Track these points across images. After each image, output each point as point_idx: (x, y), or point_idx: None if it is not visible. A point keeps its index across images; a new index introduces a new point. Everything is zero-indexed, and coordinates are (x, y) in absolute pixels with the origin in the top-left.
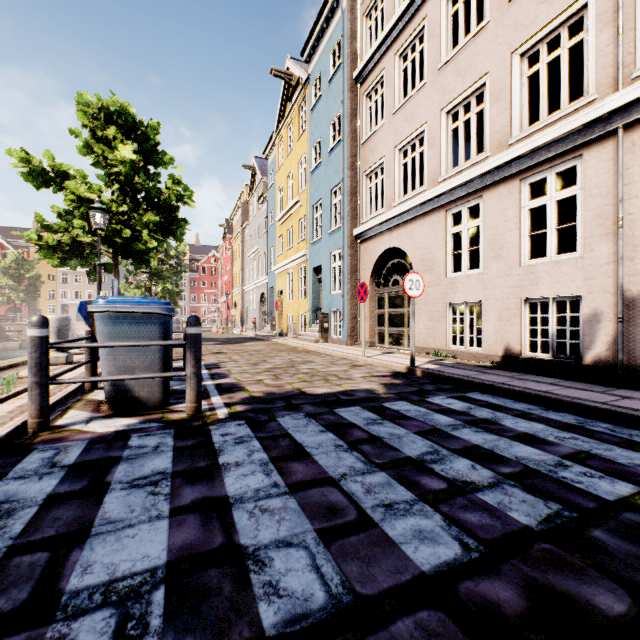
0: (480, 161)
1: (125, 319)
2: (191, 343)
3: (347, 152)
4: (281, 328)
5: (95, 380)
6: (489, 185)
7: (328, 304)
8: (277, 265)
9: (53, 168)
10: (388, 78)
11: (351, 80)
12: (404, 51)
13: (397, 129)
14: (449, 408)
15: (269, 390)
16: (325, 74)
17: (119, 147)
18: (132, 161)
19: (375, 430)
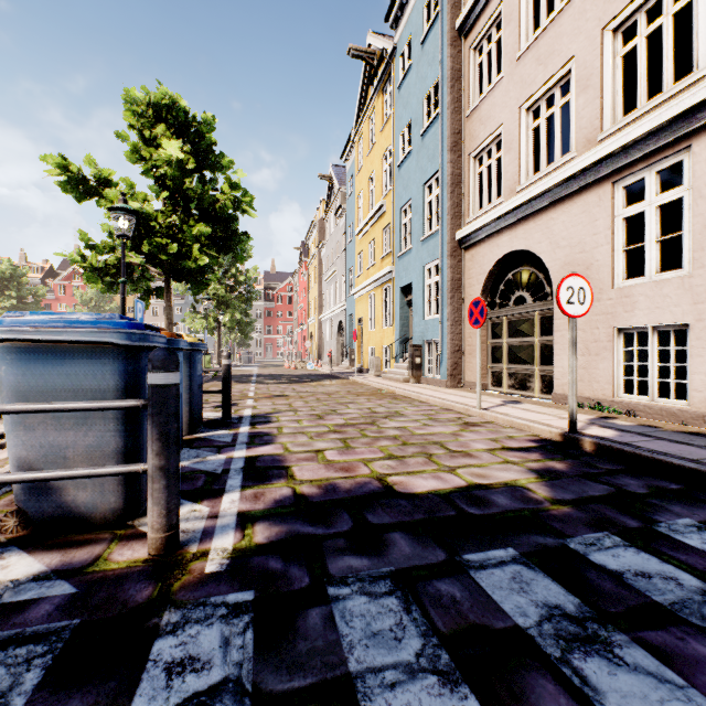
0: (685, 88)
1: (47, 355)
2: (153, 405)
3: (447, 128)
4: (361, 363)
5: None
6: None
7: (420, 333)
8: (356, 287)
9: (95, 176)
10: (508, 12)
11: (453, 31)
12: None
13: (523, 80)
14: None
15: (329, 478)
16: (416, 35)
17: (163, 143)
18: (179, 160)
19: (610, 695)
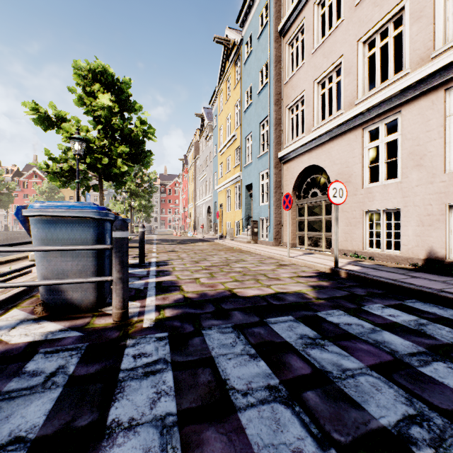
0: (399, 79)
1: (58, 223)
2: (116, 247)
3: (273, 91)
4: (222, 232)
5: (16, 285)
6: (409, 100)
7: (257, 213)
8: (219, 185)
9: (55, 115)
10: (308, 25)
11: (276, 33)
12: None
13: (316, 66)
14: (396, 323)
15: (202, 290)
16: (255, 33)
17: (99, 96)
18: (109, 107)
19: (318, 359)
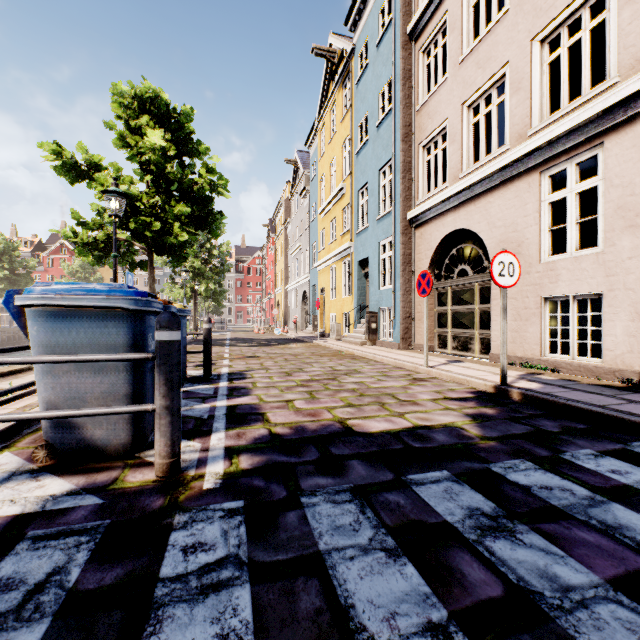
0: (600, 94)
1: (71, 317)
2: (161, 357)
3: (399, 121)
4: (323, 328)
5: None
6: (616, 125)
7: (376, 301)
8: (319, 261)
9: (86, 161)
10: (452, 21)
11: (404, 36)
12: None
13: (465, 81)
14: (629, 487)
15: (298, 422)
16: (372, 38)
17: (148, 132)
18: (162, 148)
19: (509, 561)
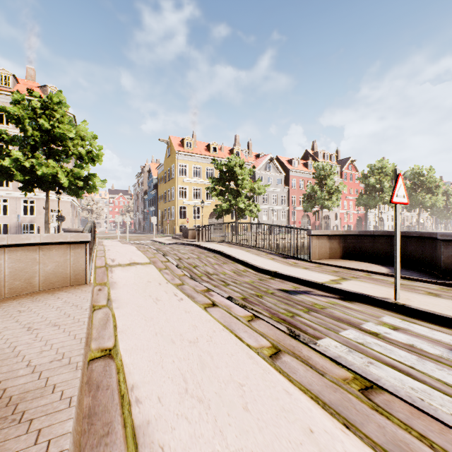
0: None
1: None
2: None
3: None
4: None
5: None
6: None
7: None
8: None
9: None
10: None
11: None
12: None
13: None
14: None
15: None
16: None
17: None
18: None
19: None
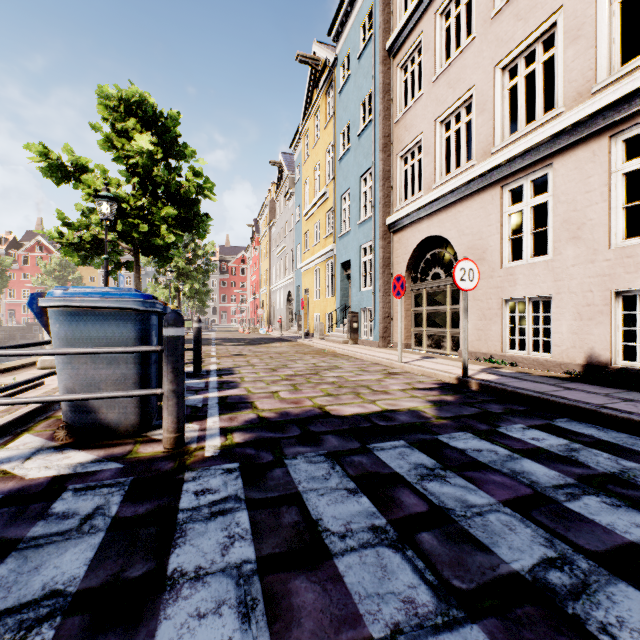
0: (549, 120)
1: (88, 316)
2: (168, 349)
3: (379, 132)
4: (308, 328)
5: (33, 401)
6: (562, 149)
7: (357, 302)
8: (303, 262)
9: (72, 163)
10: (427, 42)
11: (383, 52)
12: (446, 7)
13: (438, 98)
14: (540, 448)
15: (283, 408)
16: (354, 51)
17: (135, 137)
18: (149, 152)
19: (436, 493)
